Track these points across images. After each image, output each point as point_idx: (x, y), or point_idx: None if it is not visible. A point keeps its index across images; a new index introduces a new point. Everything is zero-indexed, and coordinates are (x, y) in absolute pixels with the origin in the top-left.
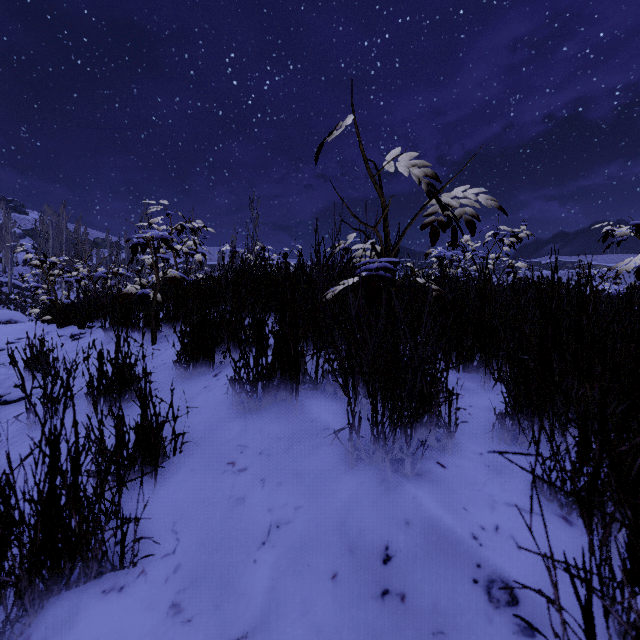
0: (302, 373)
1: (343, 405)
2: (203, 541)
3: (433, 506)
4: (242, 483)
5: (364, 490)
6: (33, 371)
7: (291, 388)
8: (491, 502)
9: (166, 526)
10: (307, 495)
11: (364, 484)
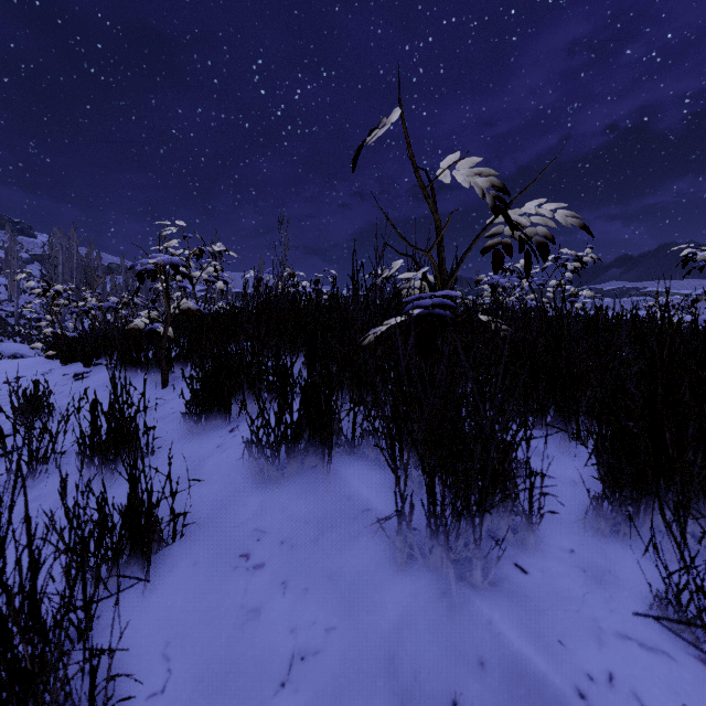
0: (336, 433)
1: (387, 476)
2: (202, 675)
3: (516, 638)
4: (257, 586)
5: (419, 606)
6: (15, 424)
7: (322, 453)
8: (596, 631)
9: (156, 648)
10: (342, 610)
11: (419, 597)
